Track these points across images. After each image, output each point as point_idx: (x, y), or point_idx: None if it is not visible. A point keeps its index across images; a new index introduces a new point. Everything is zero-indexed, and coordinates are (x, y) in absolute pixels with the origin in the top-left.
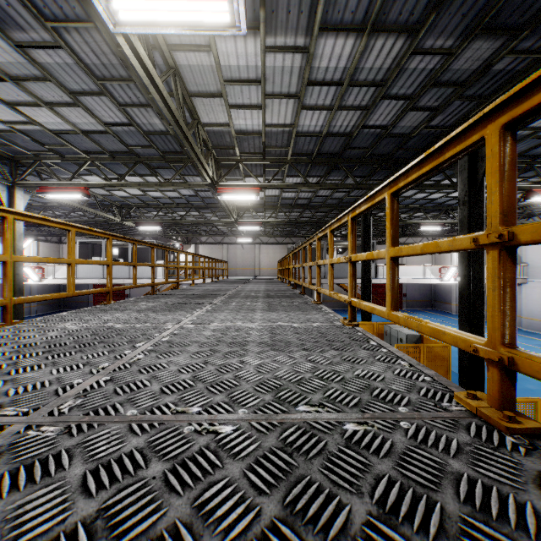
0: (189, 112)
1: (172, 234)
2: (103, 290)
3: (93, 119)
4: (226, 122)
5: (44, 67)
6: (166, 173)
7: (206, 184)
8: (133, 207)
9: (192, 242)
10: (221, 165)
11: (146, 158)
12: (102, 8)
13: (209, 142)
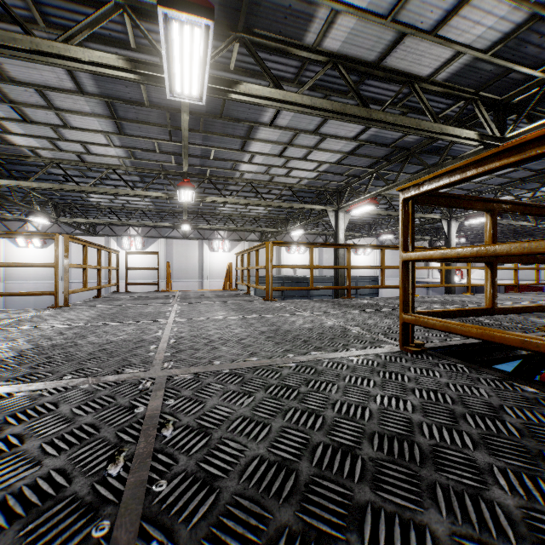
0: None
1: None
2: (511, 284)
3: None
4: None
5: None
6: None
7: None
8: None
9: None
10: None
11: None
12: None
13: None
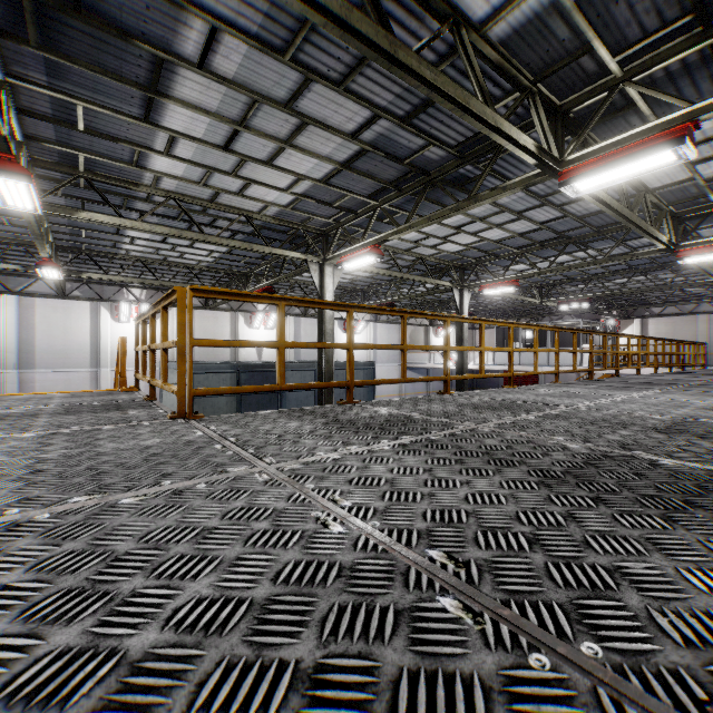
0: (633, 189)
1: (604, 308)
2: (553, 372)
3: (530, 223)
4: (688, 177)
5: (502, 205)
6: (600, 244)
7: (658, 250)
8: (555, 285)
9: (635, 315)
10: (684, 217)
11: (577, 237)
12: (569, 192)
13: (661, 202)
